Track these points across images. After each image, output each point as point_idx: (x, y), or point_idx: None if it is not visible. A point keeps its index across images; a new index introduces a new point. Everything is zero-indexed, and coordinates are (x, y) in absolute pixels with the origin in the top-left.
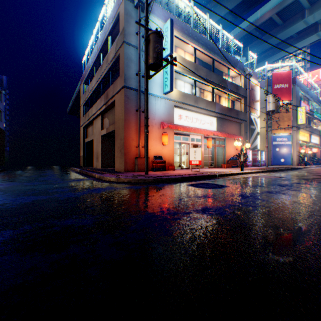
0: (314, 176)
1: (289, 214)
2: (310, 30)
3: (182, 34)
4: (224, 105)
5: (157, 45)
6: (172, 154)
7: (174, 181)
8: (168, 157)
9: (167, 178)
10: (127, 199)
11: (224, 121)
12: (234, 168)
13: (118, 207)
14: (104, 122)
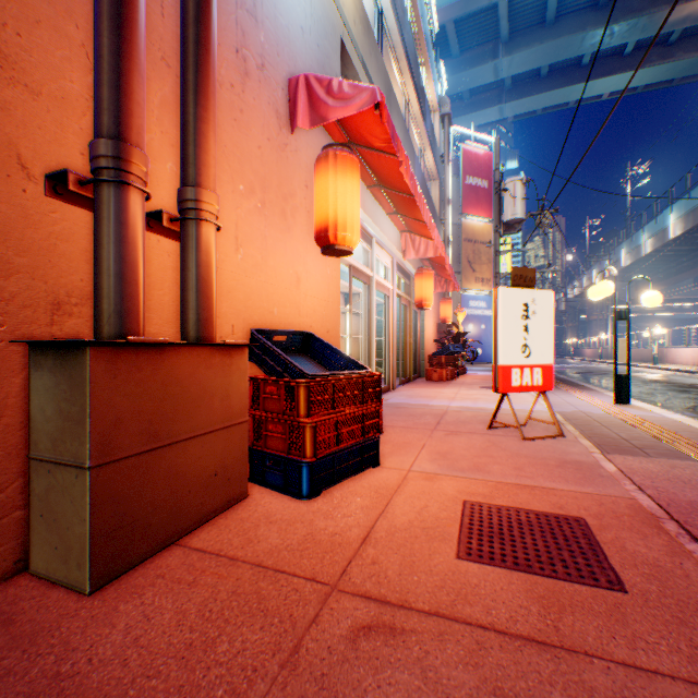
0: None
1: None
2: (491, 97)
3: None
4: None
5: None
6: (335, 323)
7: None
8: None
9: None
10: None
11: None
12: (464, 380)
13: None
14: None
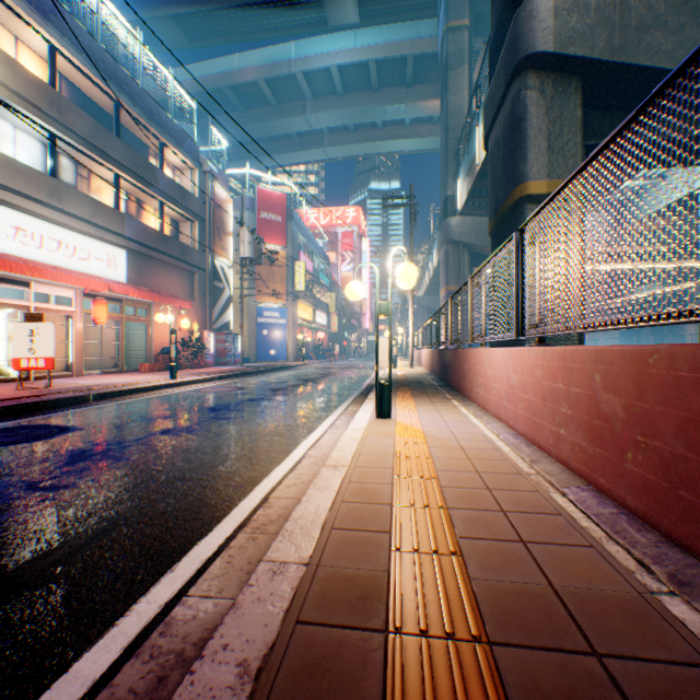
0: (297, 381)
1: (124, 493)
2: (316, 140)
3: None
4: (156, 225)
5: None
6: None
7: None
8: None
9: None
10: None
11: (153, 261)
12: None
13: None
14: None
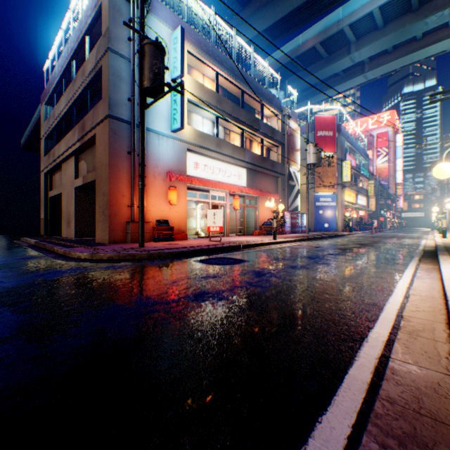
0: (354, 245)
1: (298, 295)
2: (357, 70)
3: (199, 50)
4: (258, 153)
5: (156, 62)
6: (185, 217)
7: (180, 256)
8: (178, 221)
9: (169, 252)
10: (92, 287)
11: (257, 173)
12: (268, 235)
13: (71, 300)
14: (79, 167)
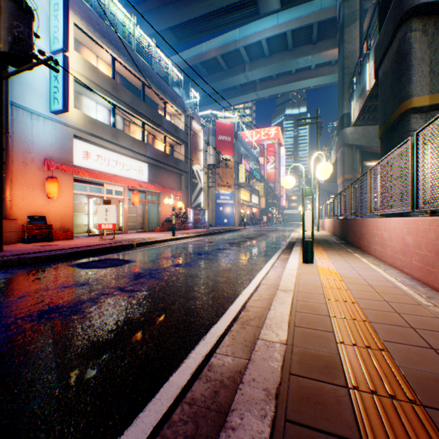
0: (243, 239)
1: (166, 296)
2: (251, 87)
3: (90, 27)
4: (161, 149)
5: (19, 23)
6: (71, 213)
7: (53, 260)
8: (62, 217)
9: (35, 257)
10: None
11: (160, 169)
12: (171, 231)
13: None
14: None
